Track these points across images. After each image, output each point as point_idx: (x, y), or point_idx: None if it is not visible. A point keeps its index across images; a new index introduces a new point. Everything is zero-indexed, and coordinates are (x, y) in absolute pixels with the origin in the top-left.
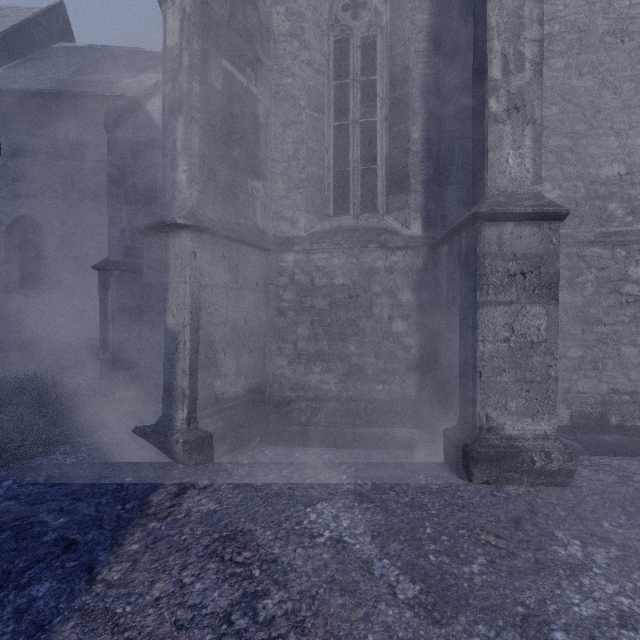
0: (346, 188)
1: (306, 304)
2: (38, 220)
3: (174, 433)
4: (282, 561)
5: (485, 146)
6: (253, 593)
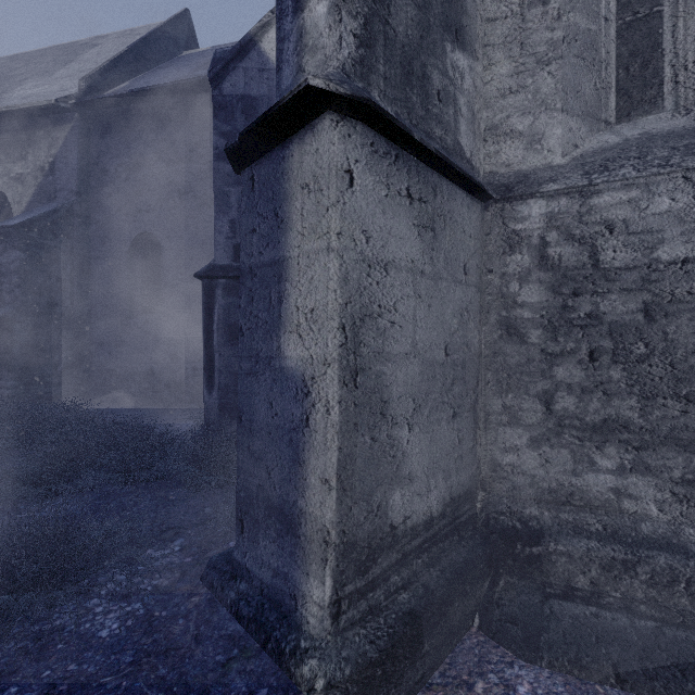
0: (652, 53)
1: (577, 311)
2: (157, 236)
3: (301, 651)
4: None
5: None
6: None
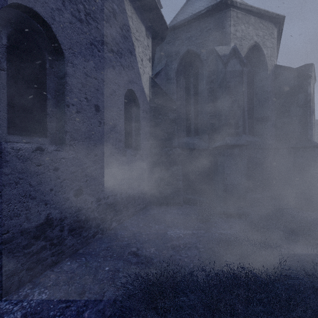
0: None
1: None
2: (57, 34)
3: None
4: None
5: None
6: None
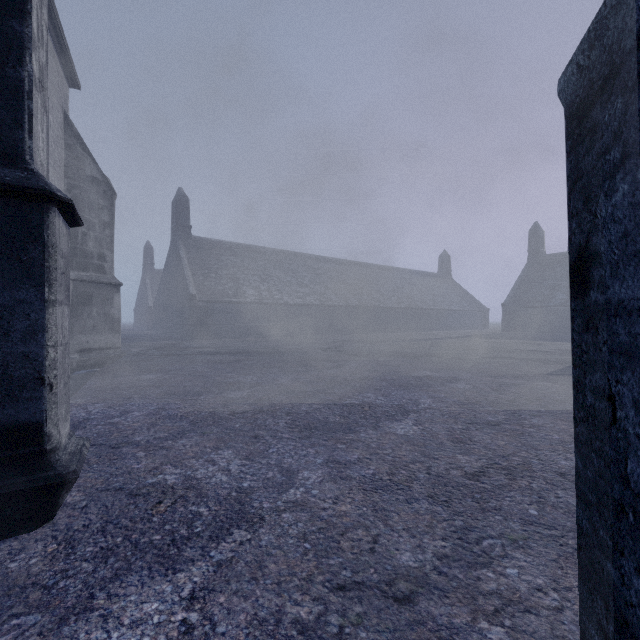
0: None
1: None
2: None
3: None
4: (247, 635)
5: (27, 104)
6: (303, 633)
